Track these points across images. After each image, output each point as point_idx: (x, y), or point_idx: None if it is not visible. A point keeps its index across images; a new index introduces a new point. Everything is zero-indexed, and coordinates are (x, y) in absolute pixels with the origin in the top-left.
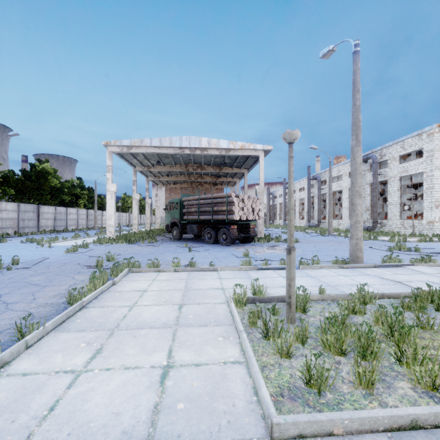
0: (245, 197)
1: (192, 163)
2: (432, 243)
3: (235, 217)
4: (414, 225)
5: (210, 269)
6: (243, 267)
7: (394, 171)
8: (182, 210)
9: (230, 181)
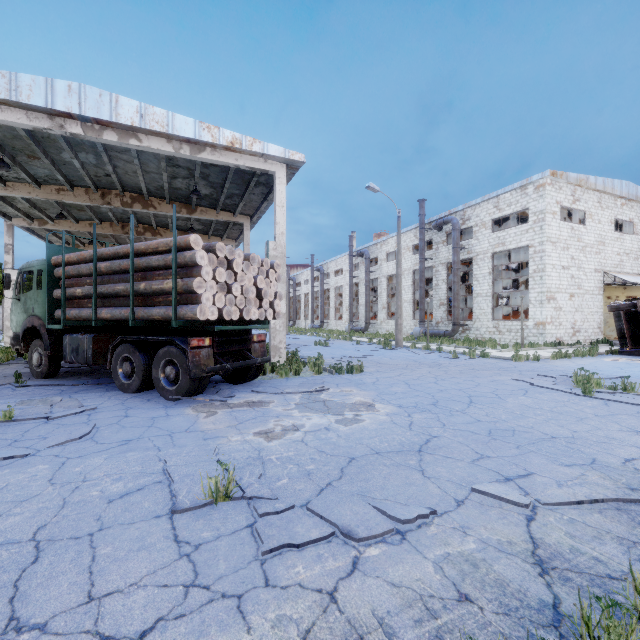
0: (237, 256)
1: (118, 186)
2: (574, 360)
3: (202, 312)
4: (523, 328)
5: None
6: None
7: (483, 244)
8: (52, 293)
9: None
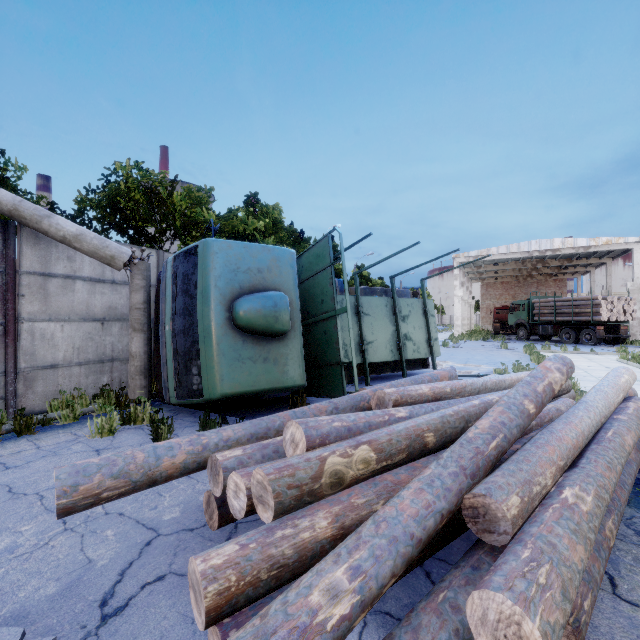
0: (614, 299)
1: (532, 259)
2: None
3: (602, 319)
4: None
5: (591, 353)
6: (619, 353)
7: None
8: (531, 312)
9: (579, 271)
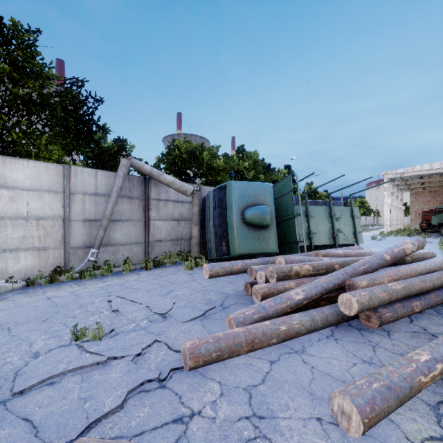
0: None
1: None
2: None
3: None
4: None
5: None
6: None
7: None
8: None
9: None
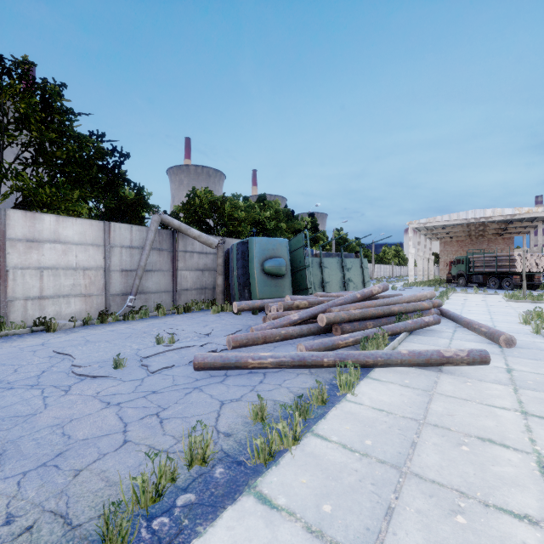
0: (528, 255)
1: (474, 223)
2: None
3: (517, 270)
4: None
5: (494, 294)
6: None
7: None
8: (468, 265)
9: (521, 231)
